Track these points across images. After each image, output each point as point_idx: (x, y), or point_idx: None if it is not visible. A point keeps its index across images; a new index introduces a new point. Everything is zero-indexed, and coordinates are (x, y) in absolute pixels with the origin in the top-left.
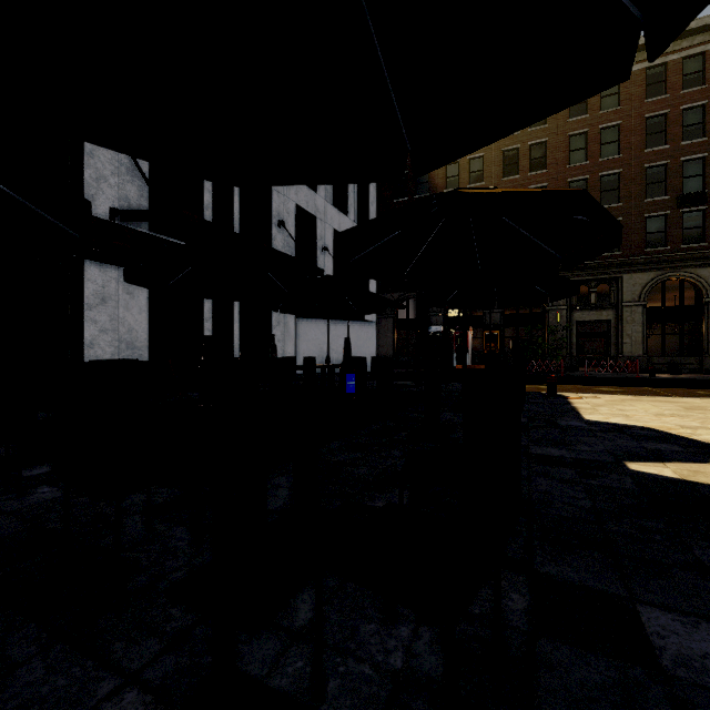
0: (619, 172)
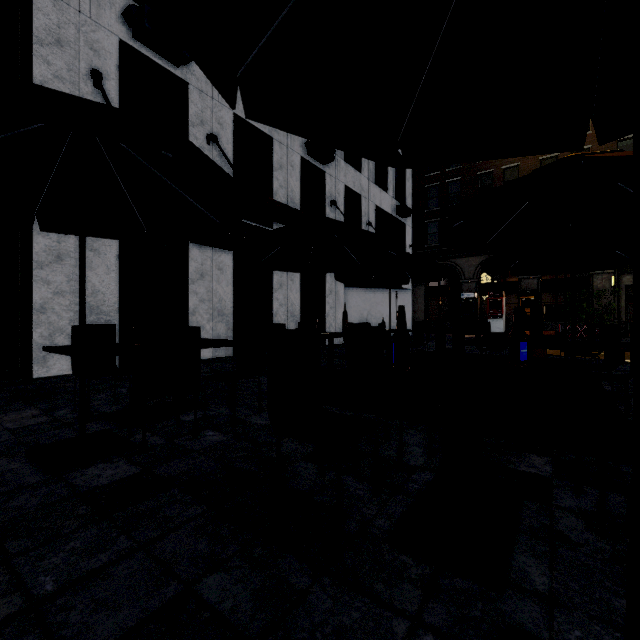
0: None
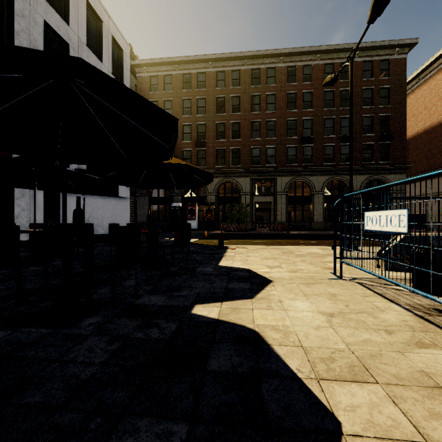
0: (275, 120)
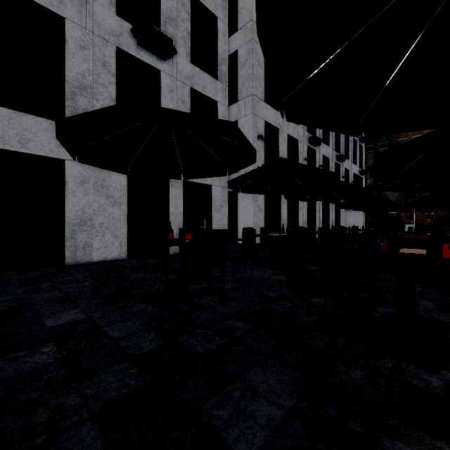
0: None
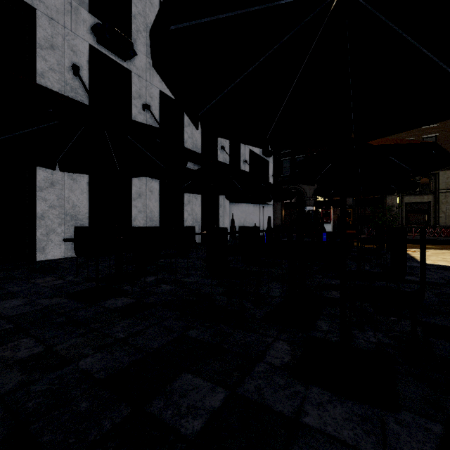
0: None
